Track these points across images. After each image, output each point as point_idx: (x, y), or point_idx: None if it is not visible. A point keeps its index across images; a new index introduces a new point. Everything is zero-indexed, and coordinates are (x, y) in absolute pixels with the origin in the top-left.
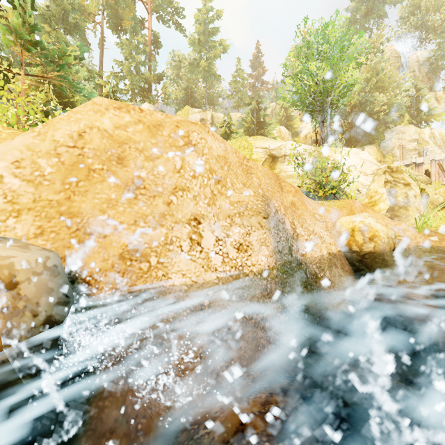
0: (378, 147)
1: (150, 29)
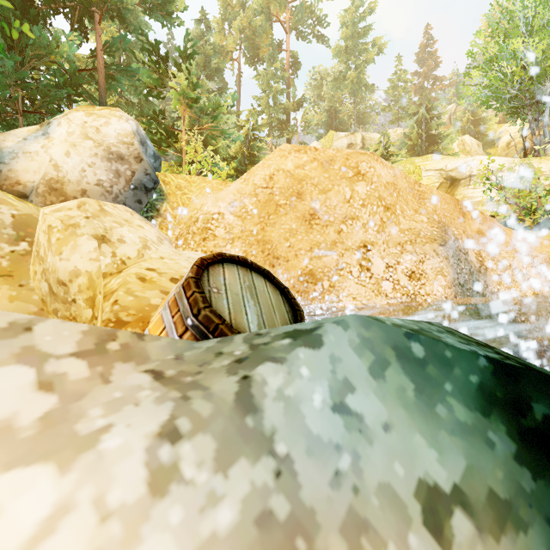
0: None
1: (288, 51)
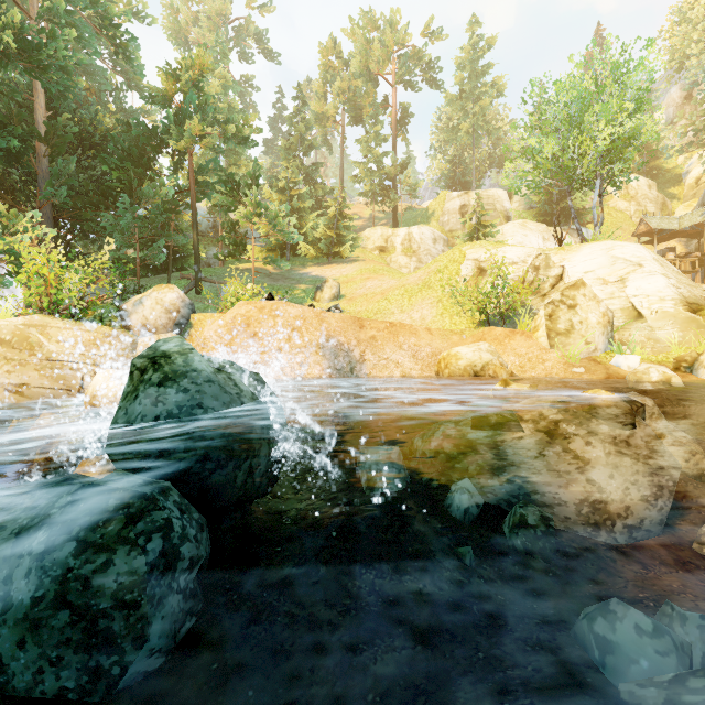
0: None
1: (394, 106)
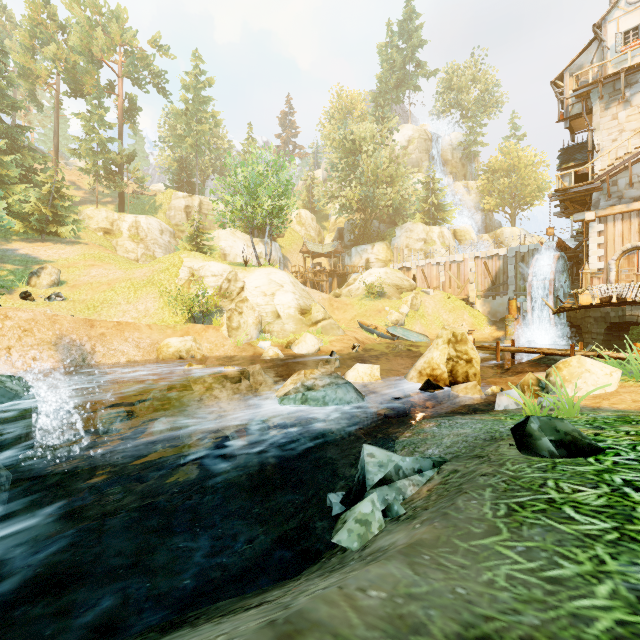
0: (389, 244)
1: (121, 96)
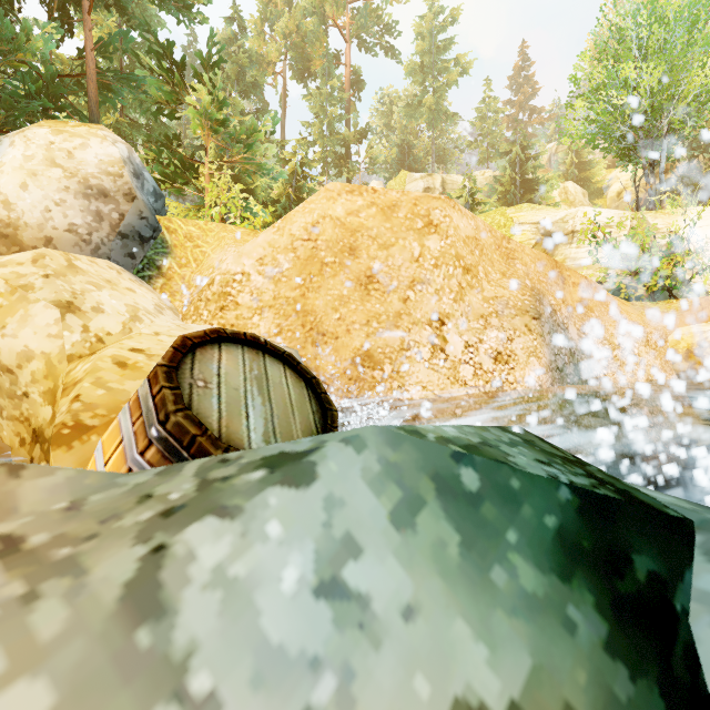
0: None
1: (348, 65)
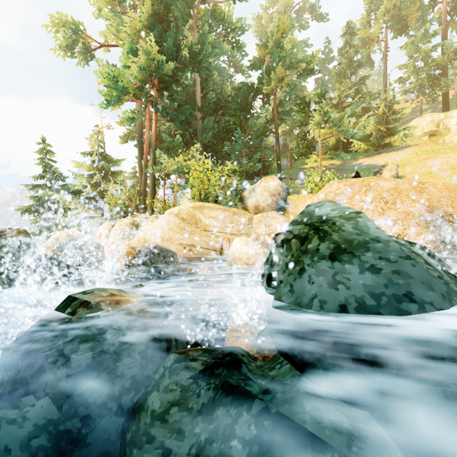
0: None
1: (444, 0)
